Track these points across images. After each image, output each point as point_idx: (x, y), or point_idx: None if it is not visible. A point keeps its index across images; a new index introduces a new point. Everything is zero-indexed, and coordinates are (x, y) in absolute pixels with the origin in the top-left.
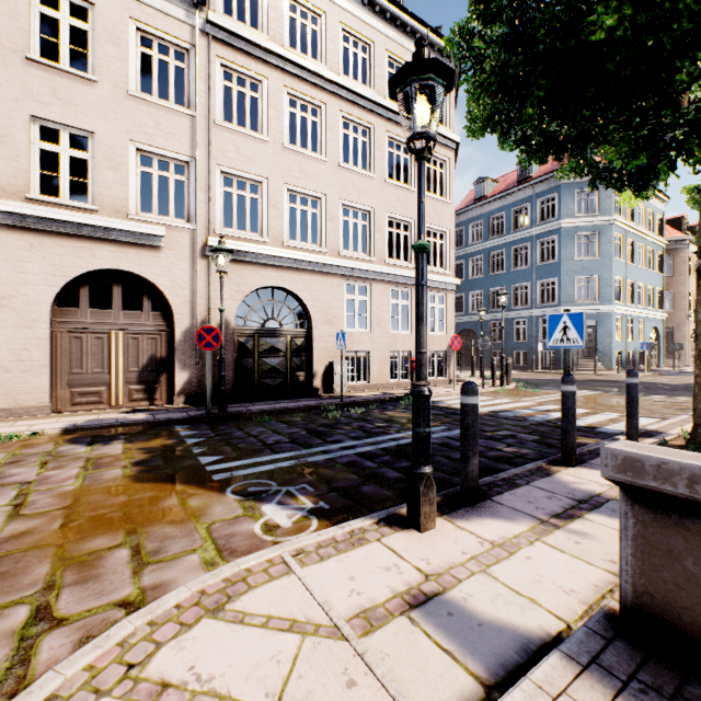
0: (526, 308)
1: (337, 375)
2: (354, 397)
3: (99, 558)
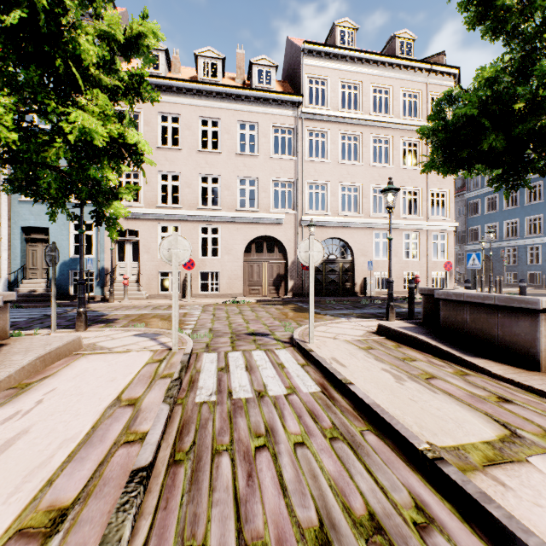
0: (539, 236)
1: (369, 285)
2: (378, 297)
3: (302, 320)
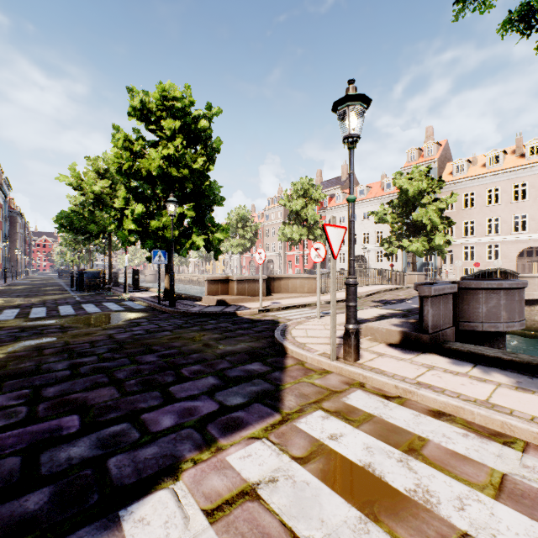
0: None
1: None
2: None
3: None
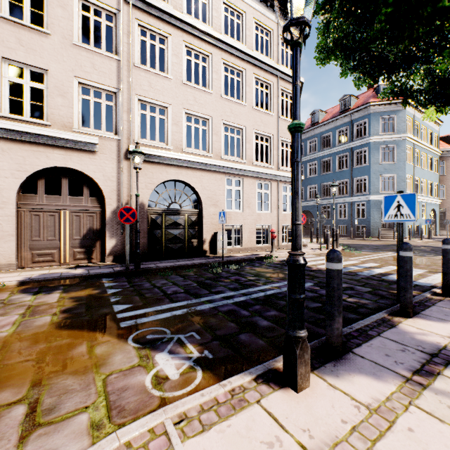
0: (346, 196)
1: (220, 241)
2: (231, 256)
3: None
